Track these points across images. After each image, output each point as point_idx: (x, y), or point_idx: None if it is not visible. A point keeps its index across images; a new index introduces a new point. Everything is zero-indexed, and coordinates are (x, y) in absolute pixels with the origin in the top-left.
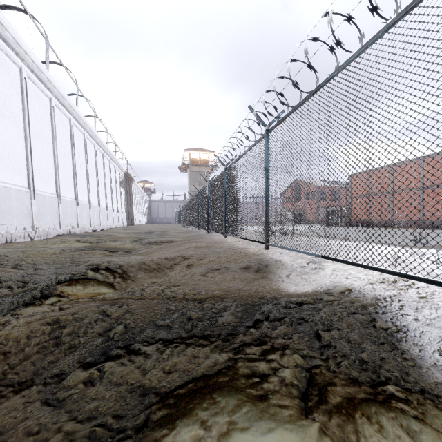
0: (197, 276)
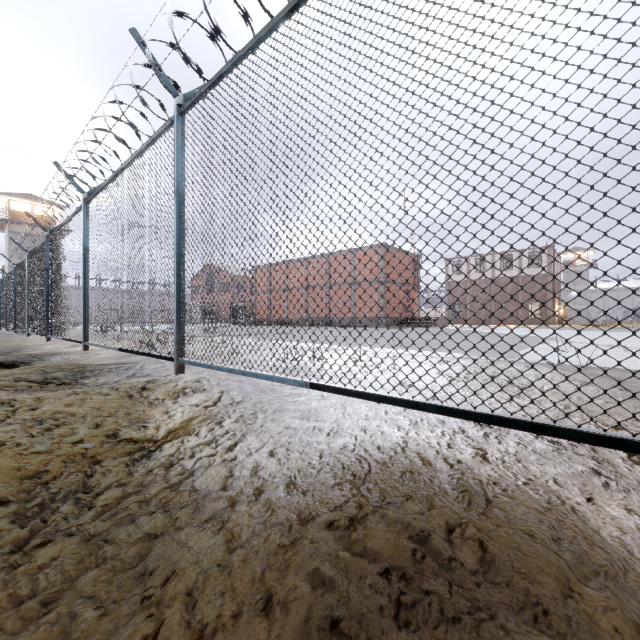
0: None
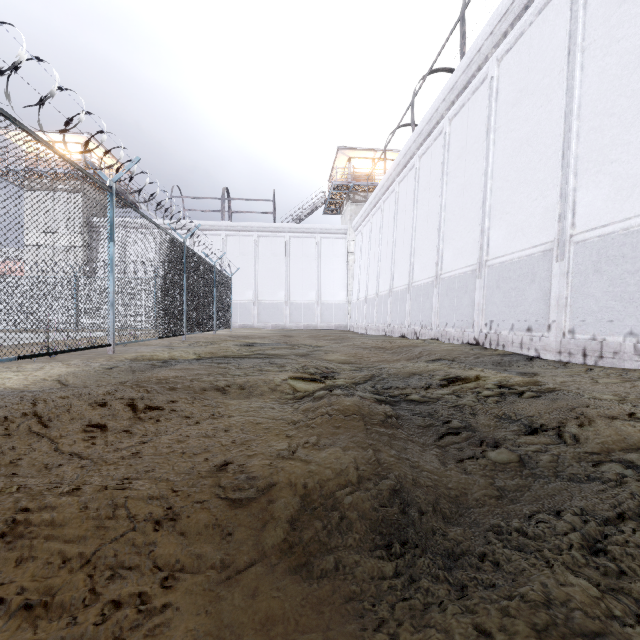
0: (192, 375)
